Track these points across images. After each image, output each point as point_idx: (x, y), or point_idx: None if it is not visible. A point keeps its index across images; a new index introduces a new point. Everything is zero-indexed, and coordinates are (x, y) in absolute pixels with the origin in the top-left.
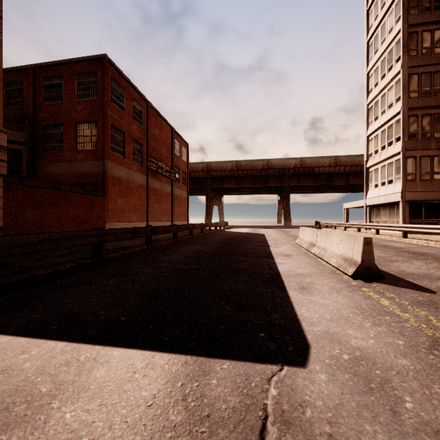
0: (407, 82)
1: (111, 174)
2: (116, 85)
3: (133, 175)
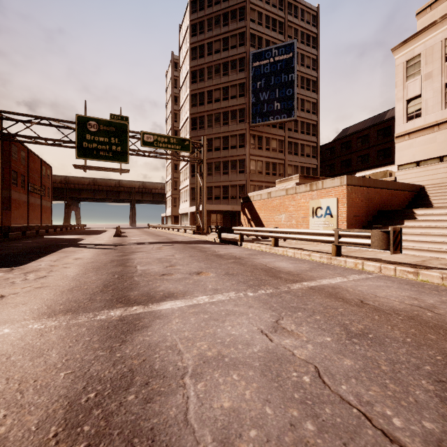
0: (173, 167)
1: (12, 198)
2: (14, 147)
3: (21, 196)
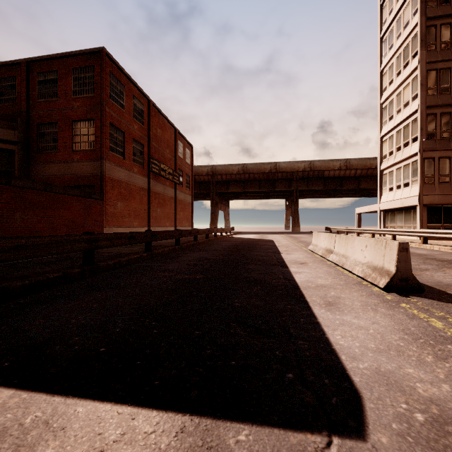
0: (425, 78)
1: (110, 176)
2: (115, 81)
3: (133, 178)
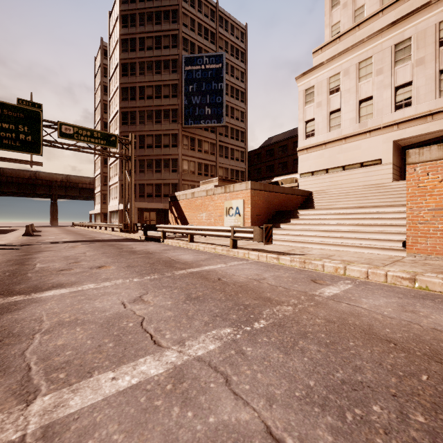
0: (103, 161)
1: None
2: None
3: None
